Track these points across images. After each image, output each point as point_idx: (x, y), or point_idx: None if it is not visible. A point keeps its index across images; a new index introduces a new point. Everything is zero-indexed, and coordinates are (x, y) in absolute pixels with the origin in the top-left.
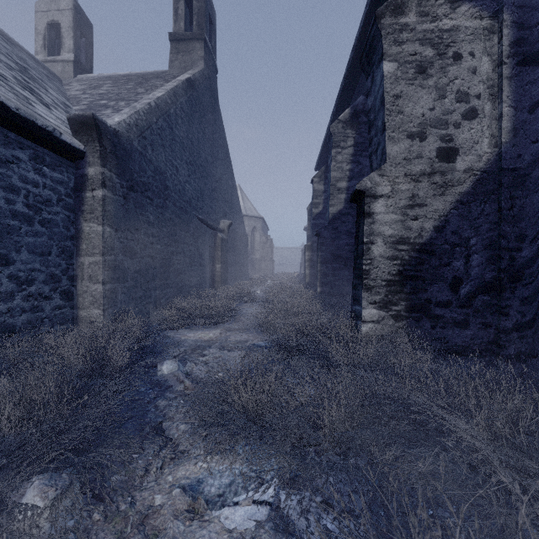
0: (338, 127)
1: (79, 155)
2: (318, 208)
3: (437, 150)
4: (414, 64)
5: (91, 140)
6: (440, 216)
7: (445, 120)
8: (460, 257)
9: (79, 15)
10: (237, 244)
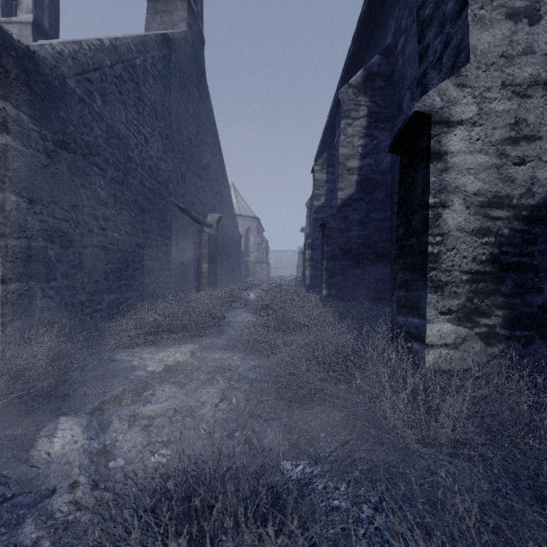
0: (349, 93)
1: None
2: (320, 200)
3: None
4: None
5: None
6: None
7: None
8: None
9: None
10: (229, 243)
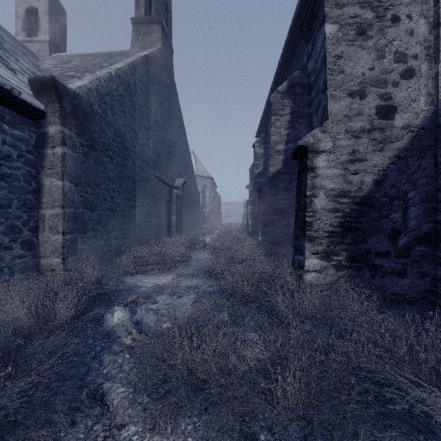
0: (277, 97)
1: (40, 114)
2: (259, 168)
3: (376, 107)
4: (355, 26)
5: (51, 100)
6: (379, 170)
7: (383, 79)
8: (398, 209)
9: (54, 2)
10: (190, 199)
